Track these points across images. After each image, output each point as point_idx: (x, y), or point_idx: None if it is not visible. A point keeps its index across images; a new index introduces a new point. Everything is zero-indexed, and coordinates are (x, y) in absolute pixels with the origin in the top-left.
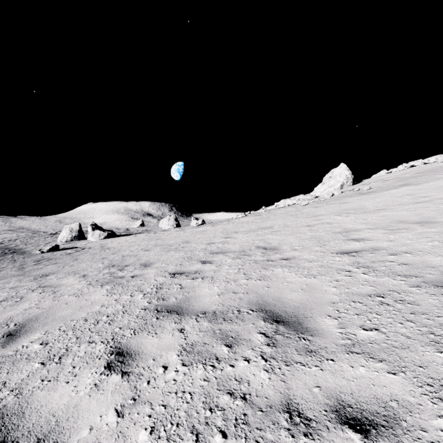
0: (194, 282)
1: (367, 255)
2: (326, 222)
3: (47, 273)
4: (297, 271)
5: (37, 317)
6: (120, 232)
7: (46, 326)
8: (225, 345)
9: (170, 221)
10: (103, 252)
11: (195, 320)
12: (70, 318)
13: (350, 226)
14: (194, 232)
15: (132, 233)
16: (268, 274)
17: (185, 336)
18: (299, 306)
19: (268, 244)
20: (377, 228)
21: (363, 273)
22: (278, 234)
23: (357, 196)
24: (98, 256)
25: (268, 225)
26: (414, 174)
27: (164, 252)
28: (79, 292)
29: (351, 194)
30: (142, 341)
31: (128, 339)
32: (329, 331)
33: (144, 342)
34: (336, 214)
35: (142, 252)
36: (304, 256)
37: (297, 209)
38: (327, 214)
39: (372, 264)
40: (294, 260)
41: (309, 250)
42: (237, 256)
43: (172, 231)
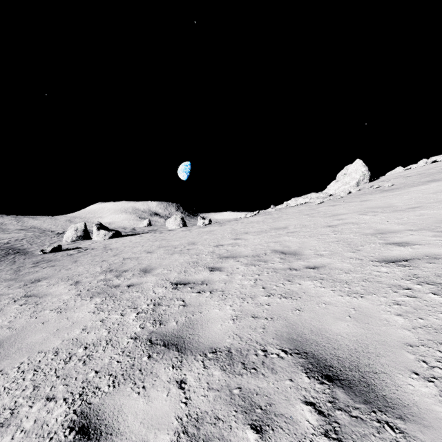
0: (201, 297)
1: (424, 266)
2: (350, 222)
3: (40, 277)
4: (334, 286)
5: (1, 343)
6: (126, 232)
7: (4, 360)
8: (250, 425)
9: (176, 221)
10: (105, 253)
11: (202, 363)
12: (38, 348)
13: (383, 227)
14: (201, 232)
15: (138, 233)
16: (295, 289)
17: (187, 396)
18: (356, 348)
19: (287, 248)
20: (421, 230)
21: (433, 293)
22: (296, 235)
23: (379, 193)
24: (99, 258)
25: (281, 226)
26: (441, 169)
27: (167, 255)
28: (64, 306)
29: (371, 191)
30: (121, 403)
31: (102, 397)
32: (430, 410)
33: (124, 405)
34: (359, 213)
35: (145, 255)
36: (336, 264)
37: (312, 208)
38: (349, 213)
39: (438, 279)
40: (324, 270)
41: (339, 256)
42: (251, 262)
43: (178, 231)
